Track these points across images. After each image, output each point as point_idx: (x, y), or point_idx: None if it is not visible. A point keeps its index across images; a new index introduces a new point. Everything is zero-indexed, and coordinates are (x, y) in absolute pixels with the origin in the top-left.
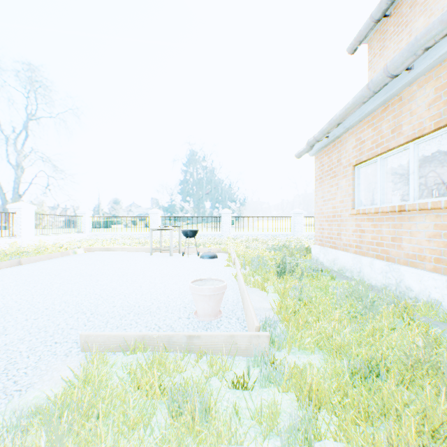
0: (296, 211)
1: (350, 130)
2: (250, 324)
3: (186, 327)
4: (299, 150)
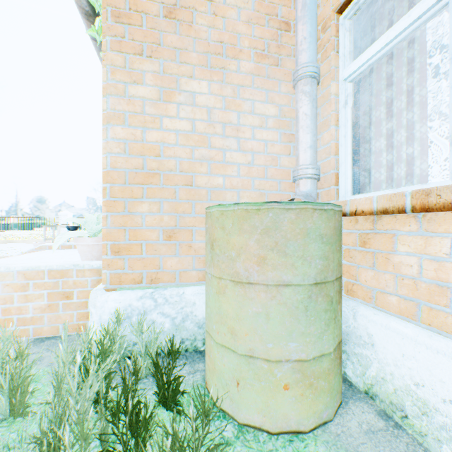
0: None
1: None
2: None
3: None
4: None
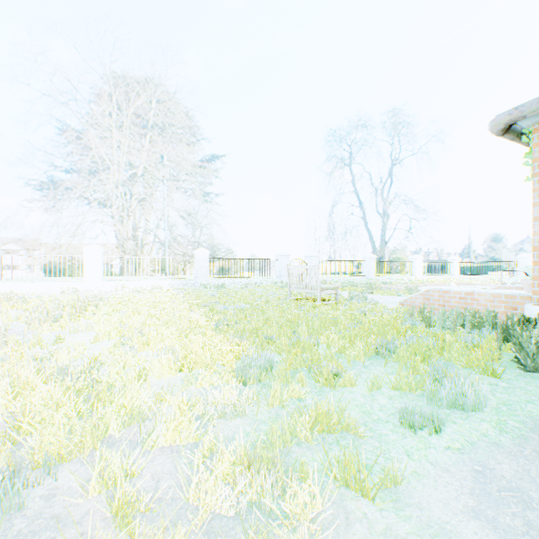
0: None
1: None
2: None
3: None
4: None
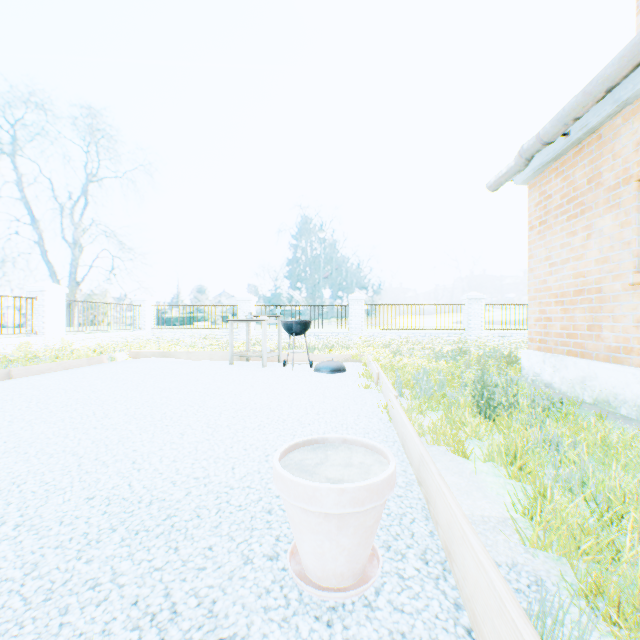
0: (471, 295)
1: (628, 108)
2: (491, 630)
3: (261, 618)
4: (499, 172)
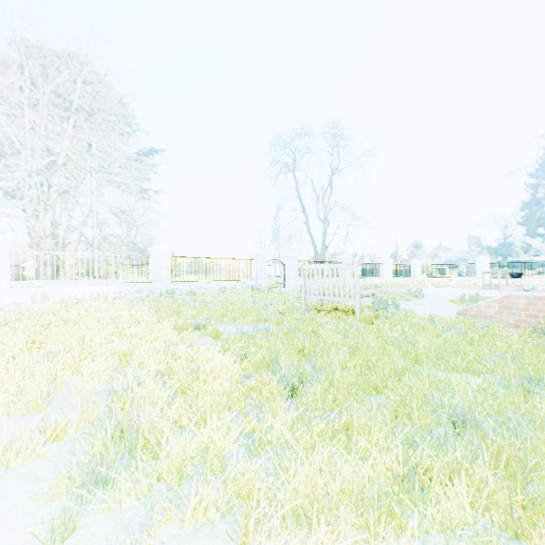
0: None
1: None
2: None
3: None
4: None
